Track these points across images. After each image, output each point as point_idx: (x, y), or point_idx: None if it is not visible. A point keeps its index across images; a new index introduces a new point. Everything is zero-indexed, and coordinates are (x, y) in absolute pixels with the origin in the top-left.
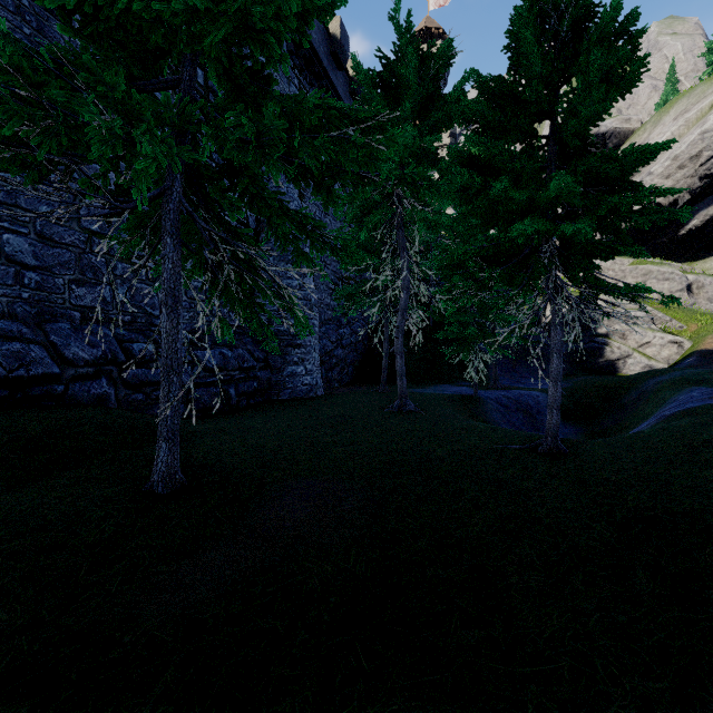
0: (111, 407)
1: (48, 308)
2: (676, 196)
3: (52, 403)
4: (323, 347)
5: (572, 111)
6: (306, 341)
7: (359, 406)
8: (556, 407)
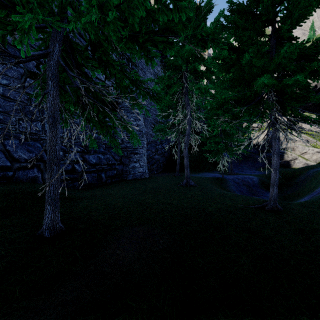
0: (39, 183)
1: (7, 132)
2: (316, 83)
3: (6, 181)
4: (148, 154)
5: (288, 16)
6: (140, 151)
7: (165, 182)
8: (276, 184)
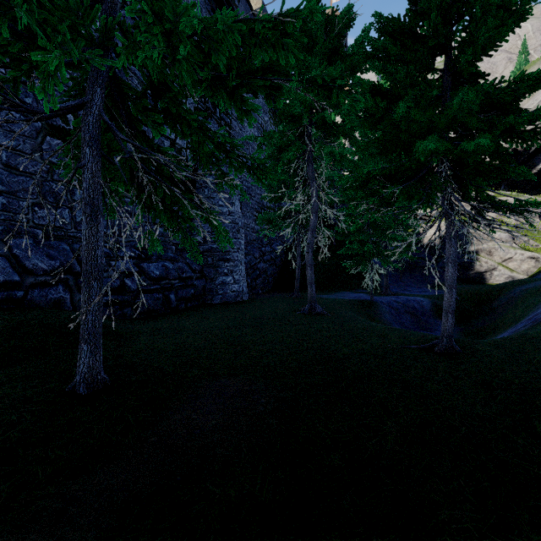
0: (67, 309)
1: (13, 226)
2: (529, 143)
3: (13, 306)
4: (249, 261)
5: (468, 40)
6: (234, 256)
7: (276, 308)
8: (451, 311)
